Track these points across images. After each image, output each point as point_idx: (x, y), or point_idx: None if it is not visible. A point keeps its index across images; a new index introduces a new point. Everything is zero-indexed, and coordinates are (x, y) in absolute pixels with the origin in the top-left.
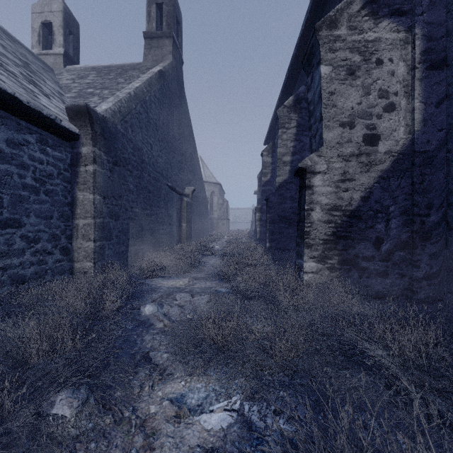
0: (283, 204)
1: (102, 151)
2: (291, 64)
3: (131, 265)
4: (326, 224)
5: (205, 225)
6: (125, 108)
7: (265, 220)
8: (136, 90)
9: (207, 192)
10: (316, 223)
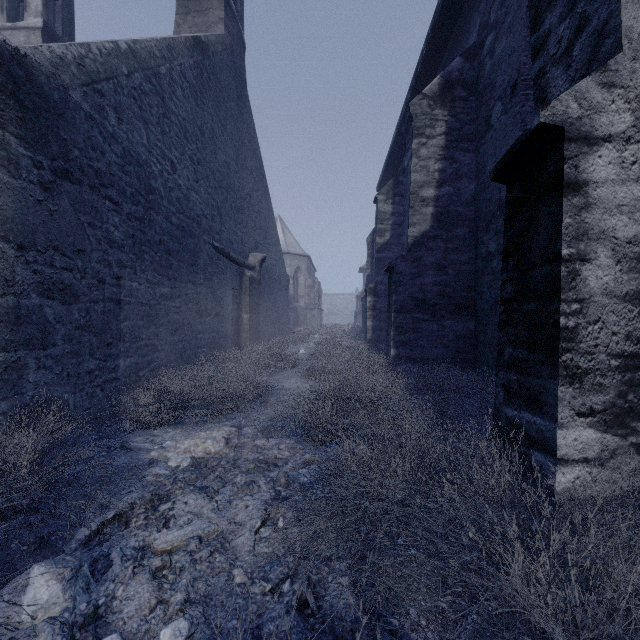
0: (421, 276)
1: (14, 133)
2: (432, 27)
3: (117, 398)
4: (632, 303)
5: (284, 317)
6: (98, 64)
7: (381, 308)
8: (136, 46)
9: (290, 269)
10: (596, 301)
